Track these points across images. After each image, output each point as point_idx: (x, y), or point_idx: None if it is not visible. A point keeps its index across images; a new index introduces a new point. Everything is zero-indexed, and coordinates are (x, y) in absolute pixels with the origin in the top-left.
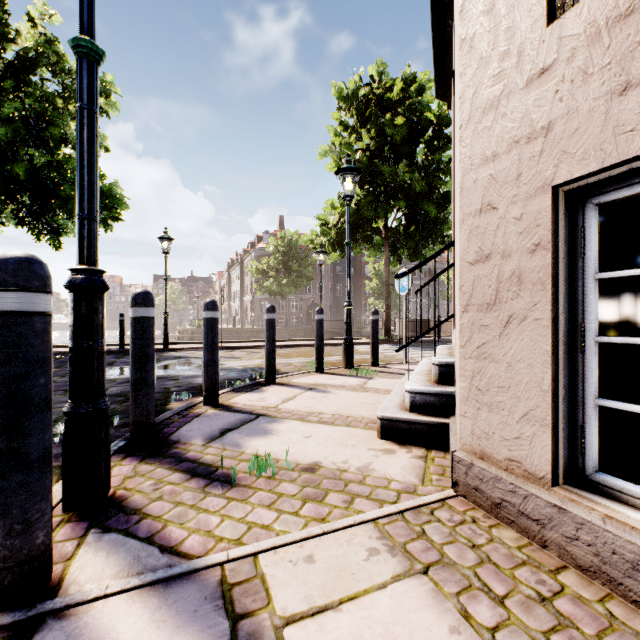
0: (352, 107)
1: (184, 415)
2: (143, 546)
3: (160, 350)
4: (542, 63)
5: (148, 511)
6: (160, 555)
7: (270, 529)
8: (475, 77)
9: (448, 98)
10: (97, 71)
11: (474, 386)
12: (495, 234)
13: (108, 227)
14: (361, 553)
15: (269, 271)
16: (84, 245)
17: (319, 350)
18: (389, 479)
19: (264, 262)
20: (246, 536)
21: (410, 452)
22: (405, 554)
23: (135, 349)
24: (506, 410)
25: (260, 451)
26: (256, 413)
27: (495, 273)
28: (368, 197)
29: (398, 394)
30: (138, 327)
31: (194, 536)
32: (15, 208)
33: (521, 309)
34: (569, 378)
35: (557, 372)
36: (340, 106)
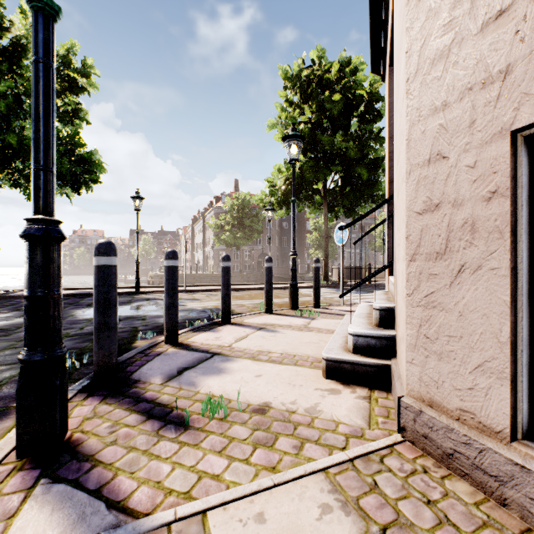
0: (296, 86)
1: (147, 354)
2: (90, 500)
3: (132, 293)
4: (499, 5)
5: (101, 457)
6: (106, 512)
7: (220, 480)
8: (423, 29)
9: (382, 71)
10: (53, 26)
11: (422, 334)
12: (445, 183)
13: (89, 188)
14: (313, 510)
15: (226, 226)
16: (39, 195)
17: (268, 294)
18: (336, 421)
19: (222, 218)
20: (196, 488)
21: (354, 392)
22: (359, 512)
23: (98, 295)
24: (458, 360)
25: (214, 391)
26: (212, 352)
27: (445, 222)
28: (310, 162)
29: (340, 335)
30: (101, 275)
31: (143, 488)
32: (9, 172)
33: (475, 258)
34: (528, 329)
35: (515, 323)
36: (286, 85)
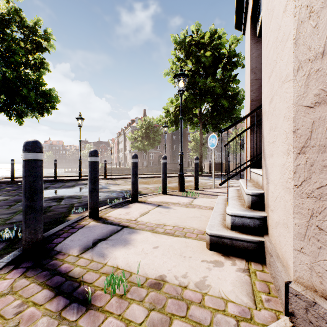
0: (182, 48)
1: (73, 226)
2: None
3: (77, 180)
4: None
5: None
6: None
7: None
8: None
9: (243, 26)
10: None
11: (314, 225)
12: None
13: (49, 112)
14: None
15: (138, 138)
16: None
17: (164, 181)
18: (224, 299)
19: (135, 133)
20: None
21: (234, 264)
22: None
23: (25, 184)
24: None
25: (118, 263)
26: (122, 225)
27: None
28: (191, 96)
29: (217, 213)
30: (27, 167)
31: None
32: None
33: None
34: None
35: None
36: (175, 47)
